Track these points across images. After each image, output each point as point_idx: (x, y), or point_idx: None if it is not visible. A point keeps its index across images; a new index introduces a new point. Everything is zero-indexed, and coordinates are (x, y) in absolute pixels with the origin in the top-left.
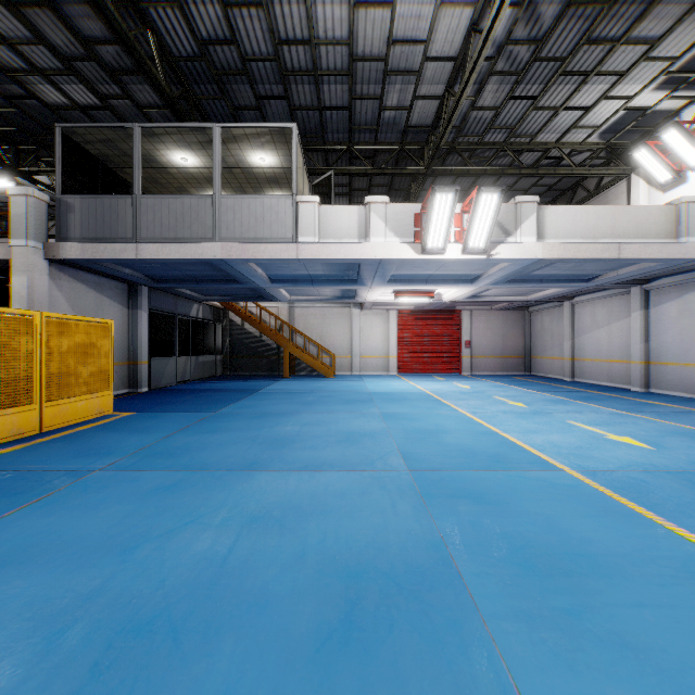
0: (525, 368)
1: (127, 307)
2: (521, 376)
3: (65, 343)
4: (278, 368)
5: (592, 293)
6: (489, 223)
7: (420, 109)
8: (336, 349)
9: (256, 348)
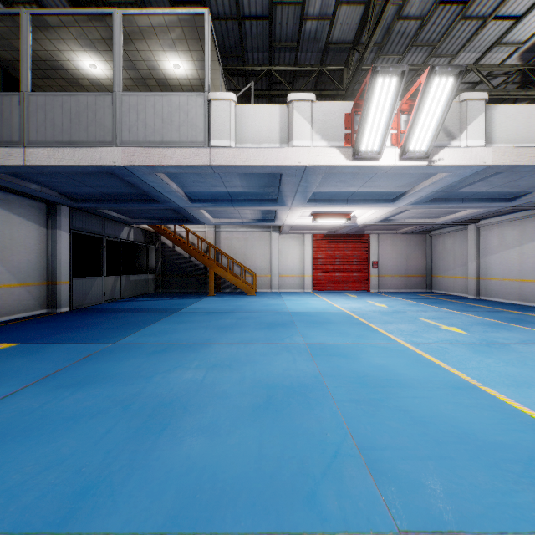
0: (426, 286)
1: (45, 227)
2: (425, 293)
3: None
4: (205, 286)
5: (500, 216)
6: (436, 118)
7: (343, 19)
8: (257, 268)
9: (186, 267)
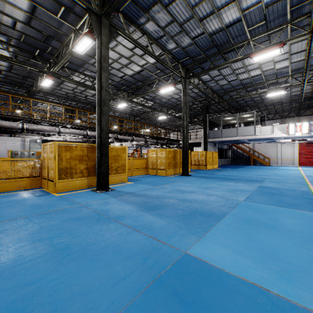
0: None
1: (213, 148)
2: None
3: (214, 156)
4: (249, 163)
5: None
6: (307, 128)
7: (294, 93)
8: (270, 157)
9: (241, 156)
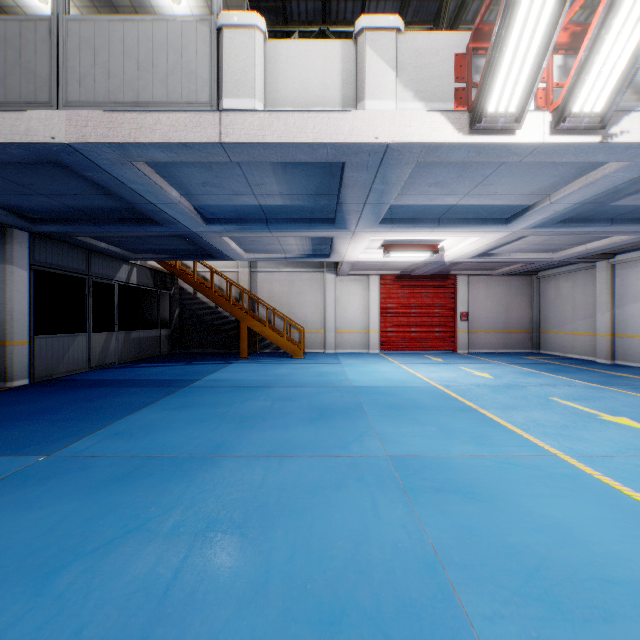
0: (532, 345)
1: None
2: (532, 355)
3: None
4: (237, 345)
5: None
6: (631, 47)
7: None
8: (306, 322)
9: (211, 320)
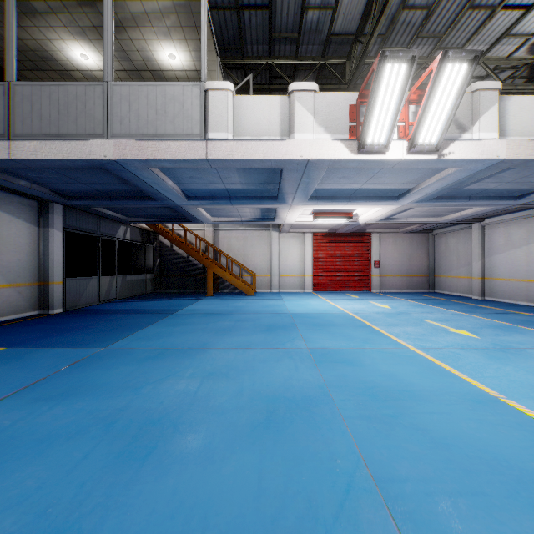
0: (428, 286)
1: (37, 225)
2: (428, 293)
3: None
4: (204, 286)
5: (506, 214)
6: (448, 108)
7: (346, 9)
8: (256, 268)
9: (184, 267)
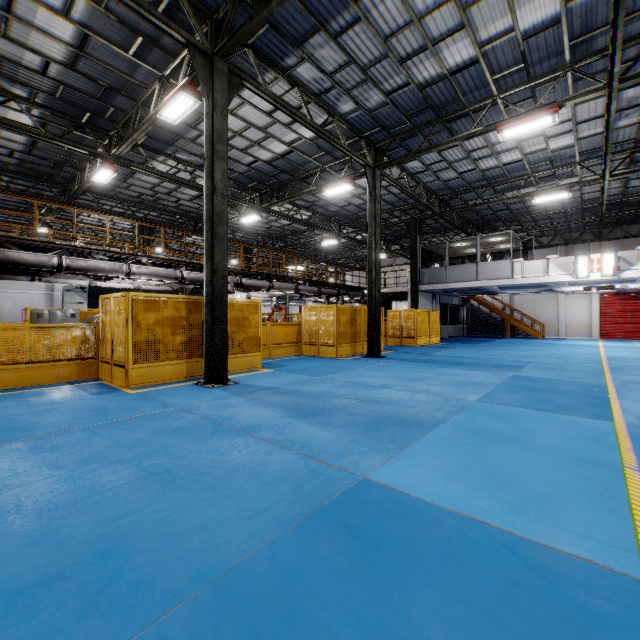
0: None
1: (432, 303)
2: None
3: (432, 319)
4: (502, 333)
5: None
6: (612, 264)
7: (588, 195)
8: (545, 321)
9: (487, 320)
